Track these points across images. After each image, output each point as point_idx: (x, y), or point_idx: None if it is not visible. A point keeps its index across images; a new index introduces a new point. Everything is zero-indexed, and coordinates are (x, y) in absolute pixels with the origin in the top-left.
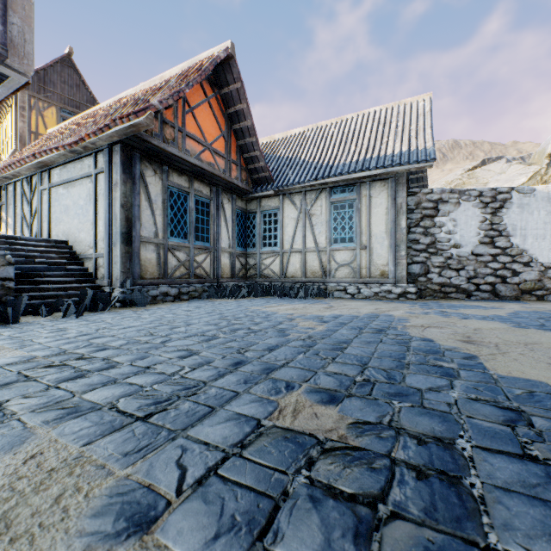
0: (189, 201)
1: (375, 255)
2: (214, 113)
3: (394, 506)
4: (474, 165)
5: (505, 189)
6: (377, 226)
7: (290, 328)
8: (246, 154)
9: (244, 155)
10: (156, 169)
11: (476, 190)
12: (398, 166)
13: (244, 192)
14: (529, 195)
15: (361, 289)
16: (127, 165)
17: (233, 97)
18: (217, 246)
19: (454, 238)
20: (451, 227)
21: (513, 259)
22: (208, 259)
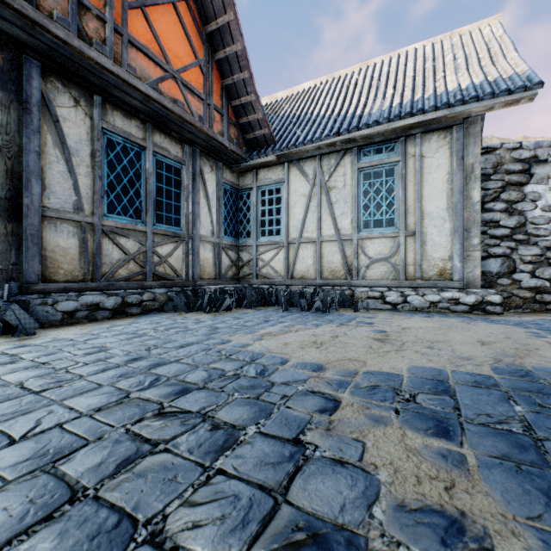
0: (145, 160)
1: (430, 244)
2: (184, 24)
3: None
4: None
5: None
6: (433, 201)
7: (356, 530)
8: (236, 100)
9: (232, 102)
10: (78, 97)
11: None
12: (473, 102)
13: (233, 158)
14: None
15: (407, 297)
16: (11, 77)
17: (214, 4)
18: (193, 233)
19: None
20: None
21: None
22: (179, 251)
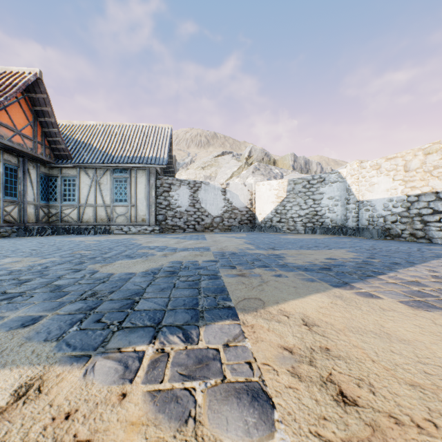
0: (0, 167)
1: (139, 210)
2: (24, 109)
3: (95, 254)
4: (218, 154)
5: (199, 182)
6: (140, 194)
7: (81, 243)
8: (50, 138)
9: (48, 138)
10: None
11: (188, 181)
12: (150, 164)
13: (47, 162)
14: (208, 185)
15: (131, 229)
16: None
17: (40, 101)
18: (24, 200)
19: (178, 202)
20: (177, 197)
21: (202, 214)
22: (16, 209)
